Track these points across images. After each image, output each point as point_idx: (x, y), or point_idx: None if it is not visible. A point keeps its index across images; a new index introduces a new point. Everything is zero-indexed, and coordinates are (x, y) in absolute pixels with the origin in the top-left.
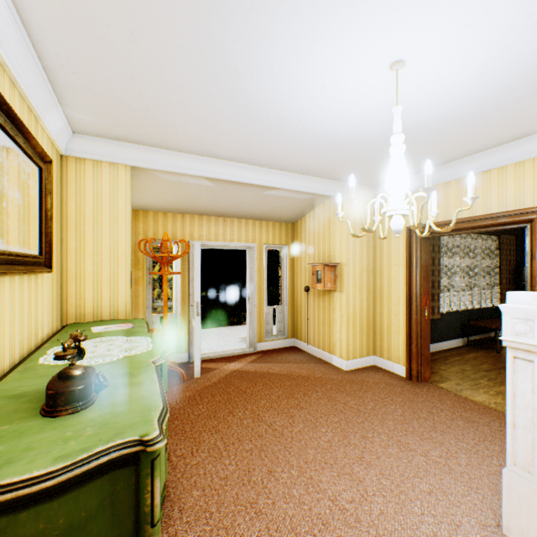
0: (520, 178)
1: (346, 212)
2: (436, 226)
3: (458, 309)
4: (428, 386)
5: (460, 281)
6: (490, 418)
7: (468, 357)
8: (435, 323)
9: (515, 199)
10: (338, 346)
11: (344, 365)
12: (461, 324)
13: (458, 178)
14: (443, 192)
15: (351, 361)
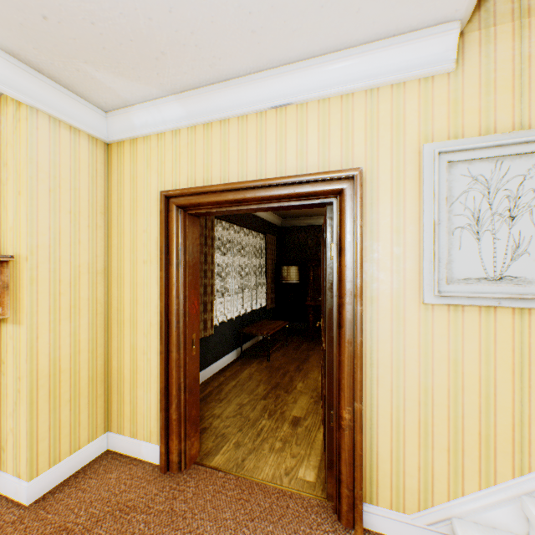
0: (326, 124)
1: (31, 139)
2: (210, 193)
3: (233, 315)
4: (197, 476)
5: (234, 282)
6: (291, 529)
7: (244, 376)
8: (209, 340)
9: (320, 157)
10: (12, 450)
11: (24, 493)
12: (236, 333)
13: (243, 113)
14: (220, 136)
15: (47, 473)
